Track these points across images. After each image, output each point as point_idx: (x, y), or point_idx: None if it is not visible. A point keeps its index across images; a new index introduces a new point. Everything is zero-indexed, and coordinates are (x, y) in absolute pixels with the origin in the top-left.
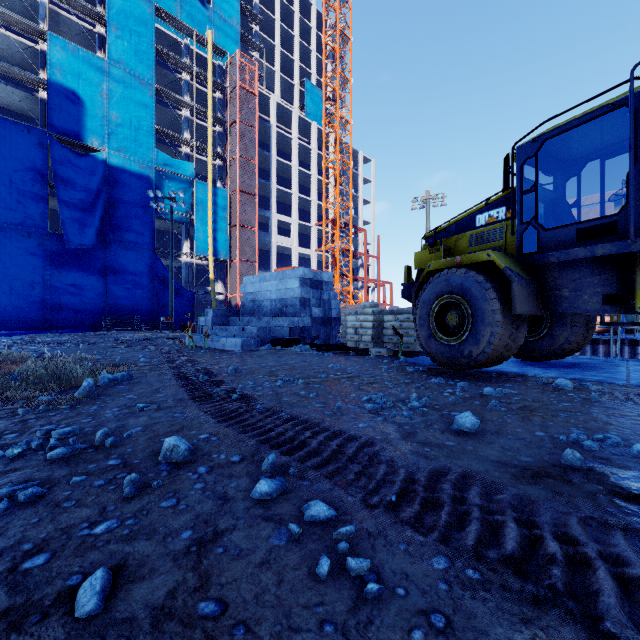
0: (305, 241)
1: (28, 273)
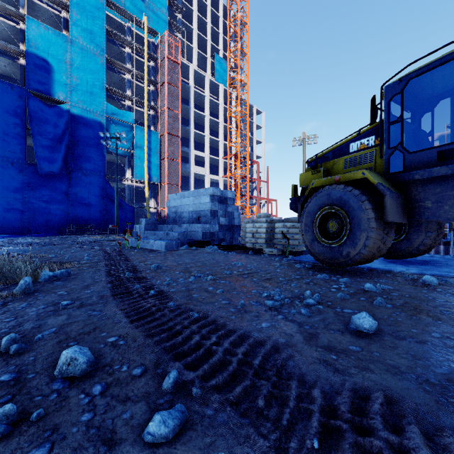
0: (215, 170)
1: (11, 192)
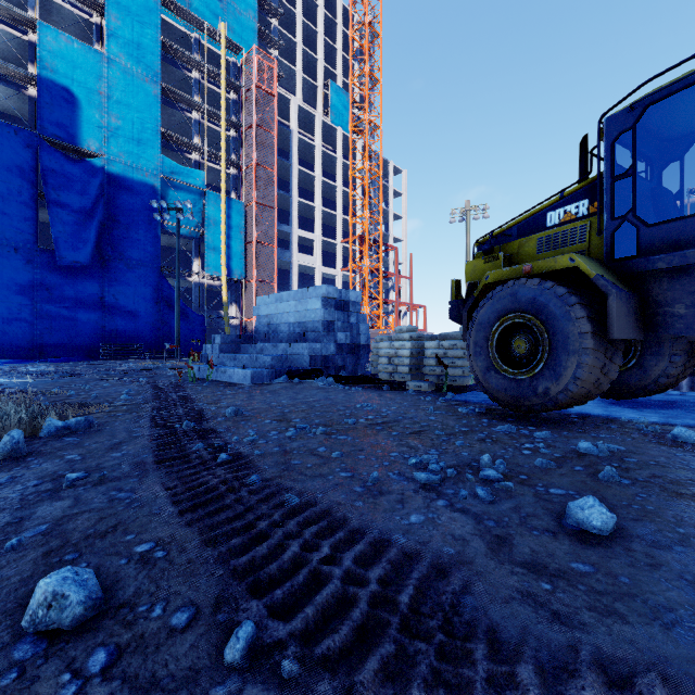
0: (330, 260)
1: (14, 294)
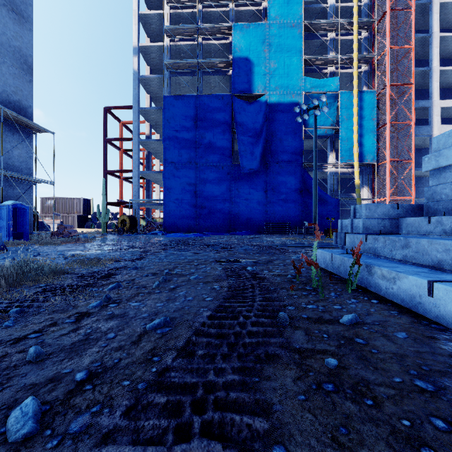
0: None
1: (222, 194)
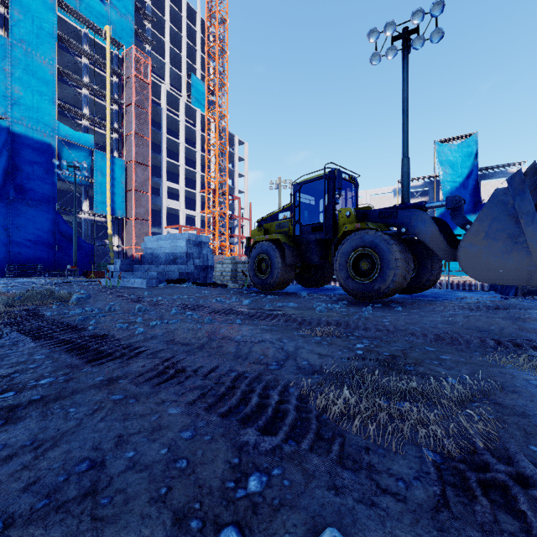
0: (191, 204)
1: None
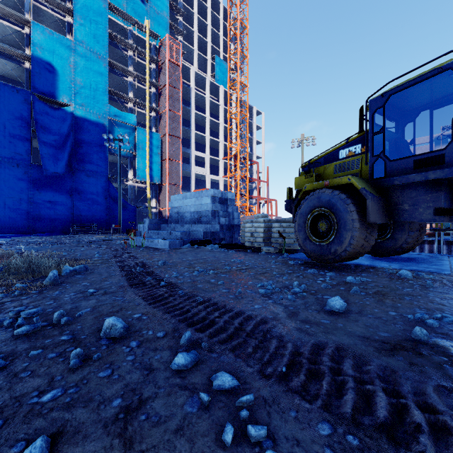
0: (215, 170)
1: (17, 193)
